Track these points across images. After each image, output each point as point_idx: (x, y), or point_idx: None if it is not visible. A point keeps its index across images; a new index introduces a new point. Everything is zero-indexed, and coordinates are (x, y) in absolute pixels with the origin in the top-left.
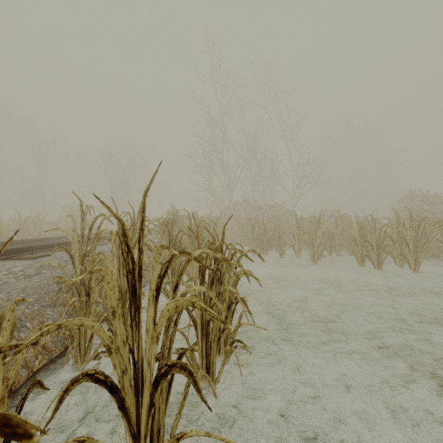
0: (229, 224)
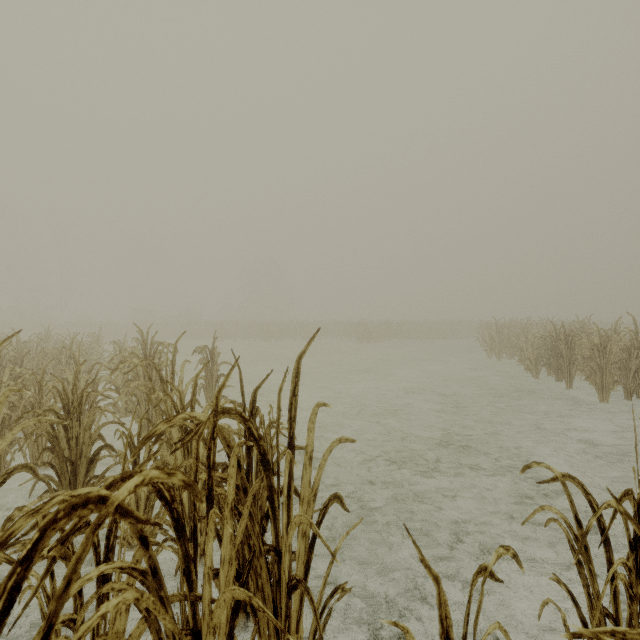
0: None
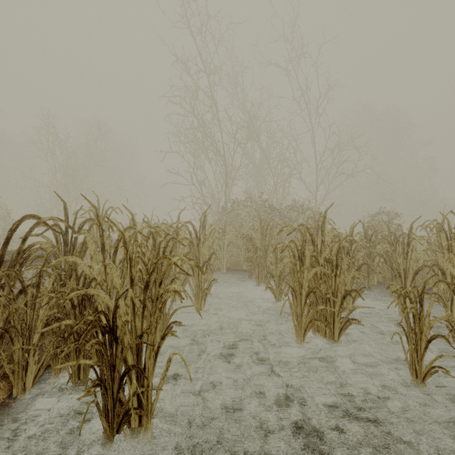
0: (225, 237)
